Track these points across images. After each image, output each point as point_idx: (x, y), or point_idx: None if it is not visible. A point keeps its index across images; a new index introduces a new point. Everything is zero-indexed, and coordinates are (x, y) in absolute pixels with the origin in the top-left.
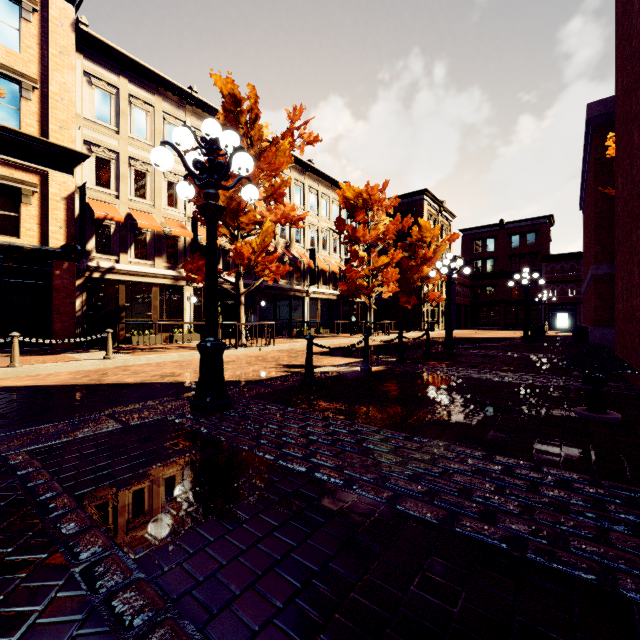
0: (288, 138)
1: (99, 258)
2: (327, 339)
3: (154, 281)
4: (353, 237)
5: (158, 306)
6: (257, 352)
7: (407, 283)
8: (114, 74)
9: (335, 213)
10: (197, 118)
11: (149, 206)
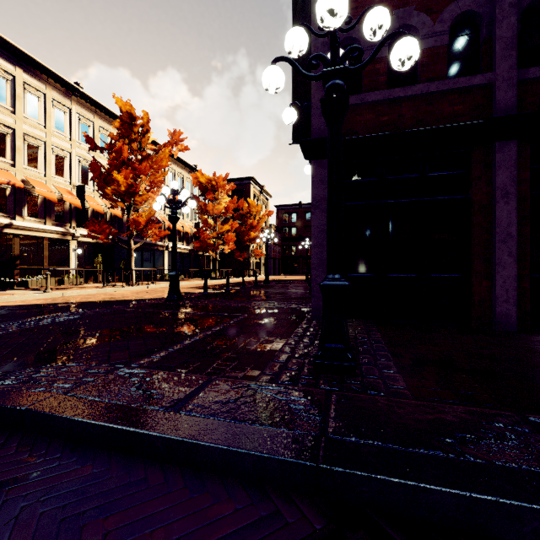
0: (167, 146)
1: None
2: (187, 281)
3: (45, 235)
4: (205, 210)
5: (48, 256)
6: (147, 288)
7: (239, 242)
8: (10, 64)
9: (187, 188)
10: (81, 106)
11: (40, 174)
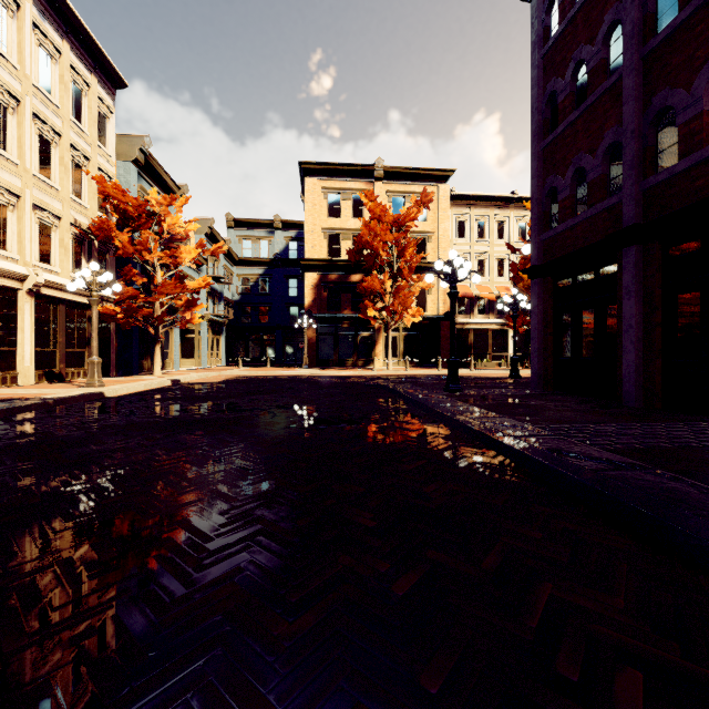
0: None
1: (459, 317)
2: None
3: (489, 328)
4: None
5: (491, 343)
6: None
7: None
8: (467, 208)
9: None
10: (517, 209)
11: (486, 280)
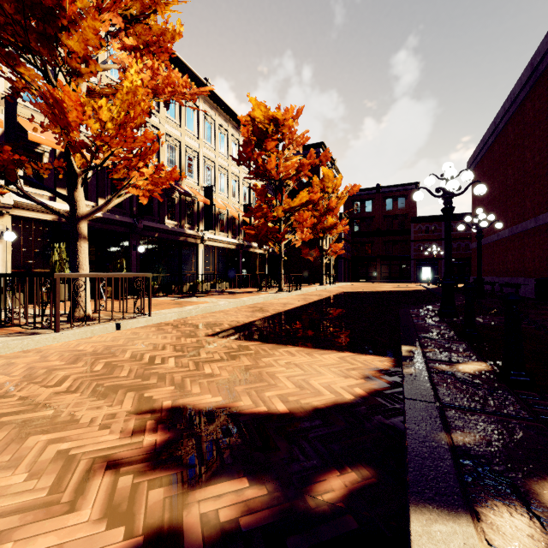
0: None
1: None
2: (233, 297)
3: None
4: (263, 169)
5: None
6: (110, 334)
7: None
8: None
9: (234, 152)
10: None
11: None
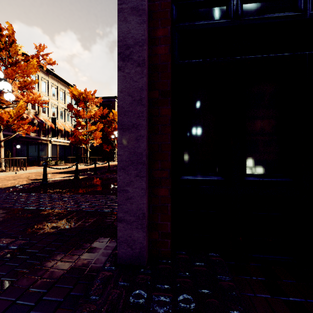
0: (36, 58)
1: None
2: (62, 166)
3: None
4: (77, 115)
5: None
6: (14, 174)
7: (108, 139)
8: None
9: (68, 100)
10: None
11: None
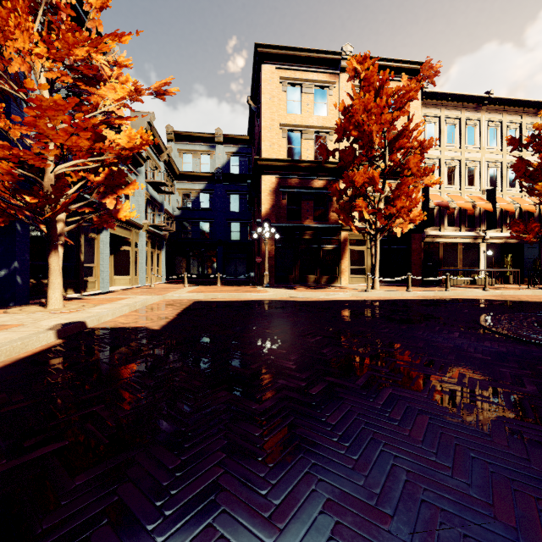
0: None
1: (428, 229)
2: None
3: (460, 241)
4: None
5: (461, 258)
6: None
7: None
8: (436, 109)
9: None
10: (489, 113)
11: (456, 189)
